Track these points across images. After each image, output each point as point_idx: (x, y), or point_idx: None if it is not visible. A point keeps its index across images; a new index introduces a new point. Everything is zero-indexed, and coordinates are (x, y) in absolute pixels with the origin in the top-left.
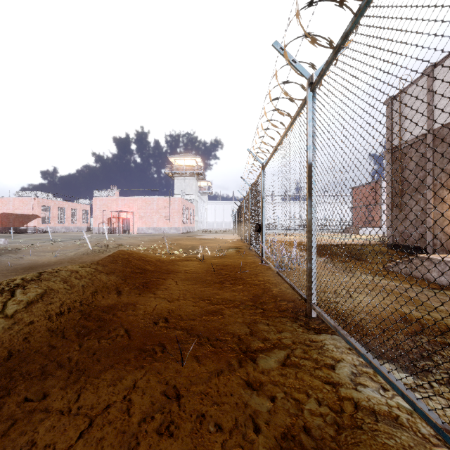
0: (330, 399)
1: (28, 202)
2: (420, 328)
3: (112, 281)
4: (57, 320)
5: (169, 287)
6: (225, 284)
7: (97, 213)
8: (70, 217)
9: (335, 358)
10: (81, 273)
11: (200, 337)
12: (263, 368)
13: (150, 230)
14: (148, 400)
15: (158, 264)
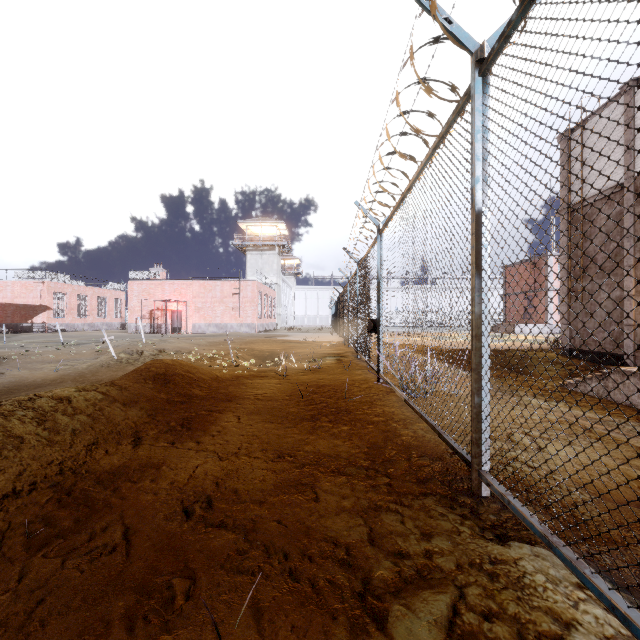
0: None
1: (34, 288)
2: None
3: (129, 418)
4: (1, 505)
5: (226, 428)
6: (320, 422)
7: (134, 303)
8: (96, 309)
9: (558, 616)
10: (76, 405)
11: (270, 550)
12: None
13: (212, 327)
14: None
15: (214, 384)
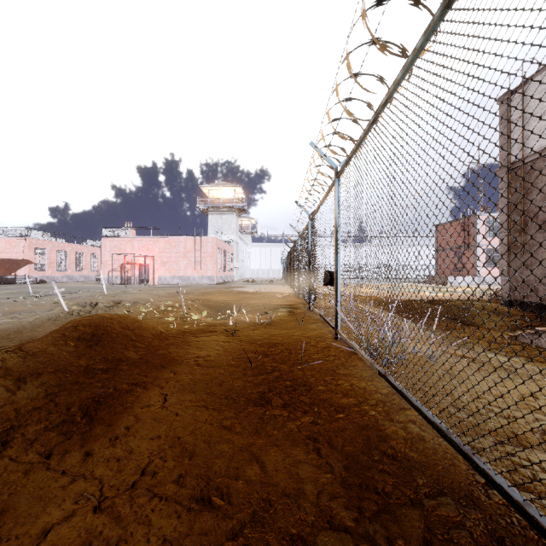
0: None
1: (17, 244)
2: None
3: (10, 404)
4: None
5: (140, 420)
6: (271, 406)
7: (106, 257)
8: (74, 263)
9: None
10: None
11: None
12: None
13: (176, 279)
14: None
15: (154, 343)
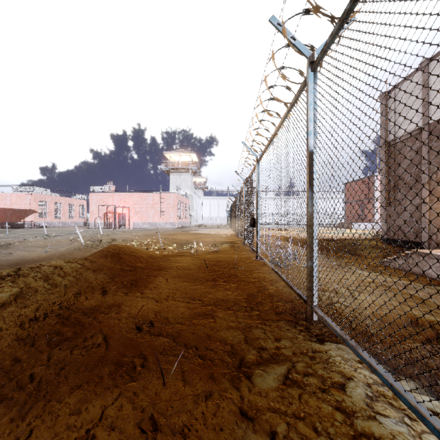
0: (345, 435)
1: (25, 198)
2: (435, 334)
3: (98, 279)
4: (29, 325)
5: (159, 285)
6: (218, 282)
7: (93, 208)
8: (67, 212)
9: (344, 374)
10: (65, 271)
11: (188, 346)
12: (260, 389)
13: (146, 225)
14: (117, 438)
15: (150, 260)
